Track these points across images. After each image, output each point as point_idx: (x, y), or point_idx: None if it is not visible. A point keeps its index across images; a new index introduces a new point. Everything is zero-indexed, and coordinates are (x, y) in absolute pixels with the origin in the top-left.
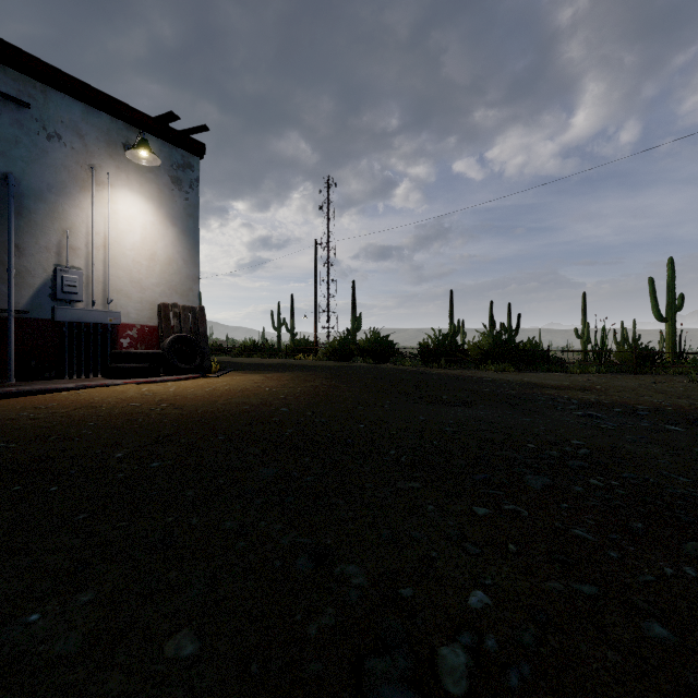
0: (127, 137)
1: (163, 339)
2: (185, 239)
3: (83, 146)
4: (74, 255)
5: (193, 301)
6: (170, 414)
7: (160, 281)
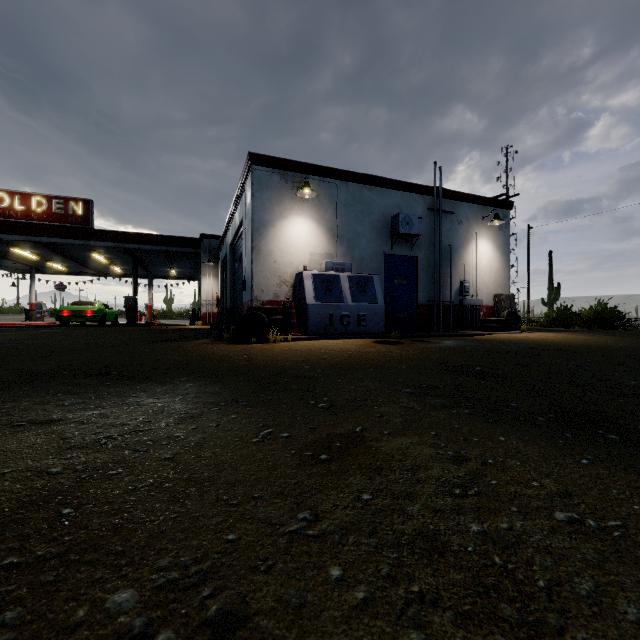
0: (481, 212)
1: (498, 313)
2: (503, 257)
3: (468, 223)
4: (465, 274)
5: (506, 291)
6: (564, 343)
7: (493, 282)
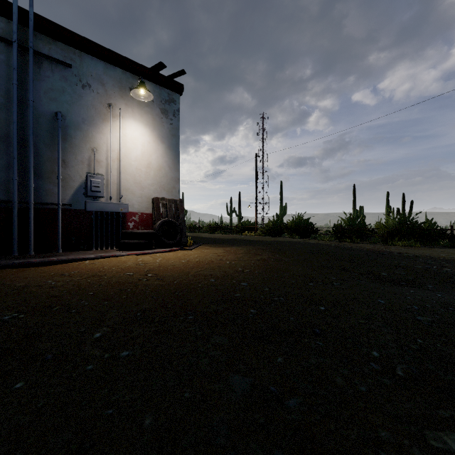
0: (132, 83)
1: (155, 222)
2: (170, 152)
3: (104, 91)
4: (99, 166)
5: (175, 195)
6: (152, 285)
7: (154, 182)
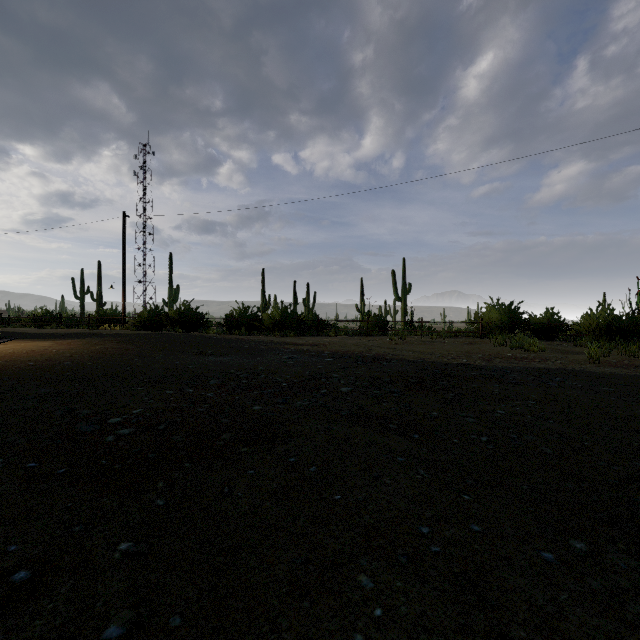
0: None
1: None
2: None
3: None
4: None
5: None
6: None
7: None
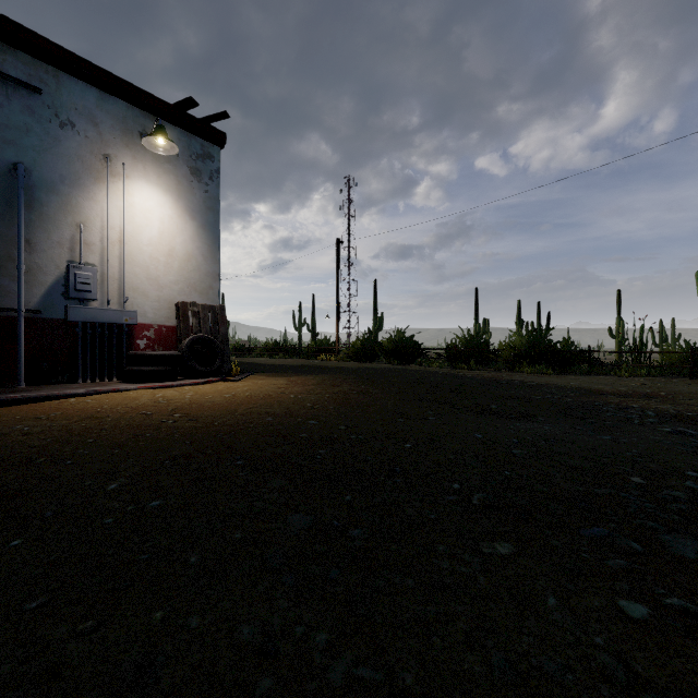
0: (143, 126)
1: (181, 340)
2: (205, 234)
3: (97, 135)
4: (88, 251)
5: (213, 300)
6: (183, 428)
7: (179, 279)
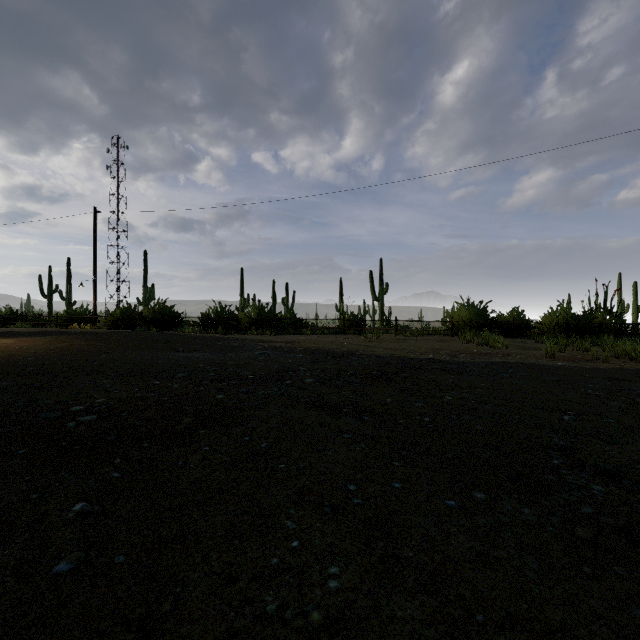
0: None
1: None
2: None
3: None
4: None
5: None
6: None
7: None
